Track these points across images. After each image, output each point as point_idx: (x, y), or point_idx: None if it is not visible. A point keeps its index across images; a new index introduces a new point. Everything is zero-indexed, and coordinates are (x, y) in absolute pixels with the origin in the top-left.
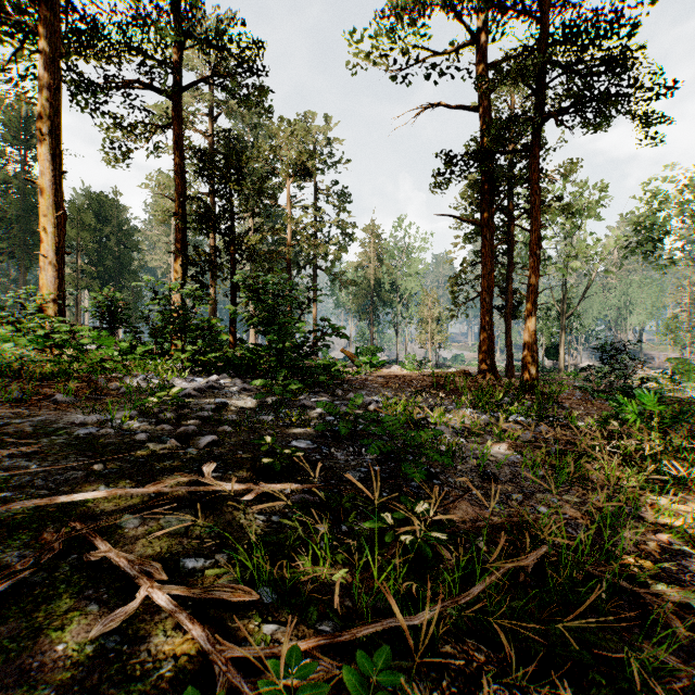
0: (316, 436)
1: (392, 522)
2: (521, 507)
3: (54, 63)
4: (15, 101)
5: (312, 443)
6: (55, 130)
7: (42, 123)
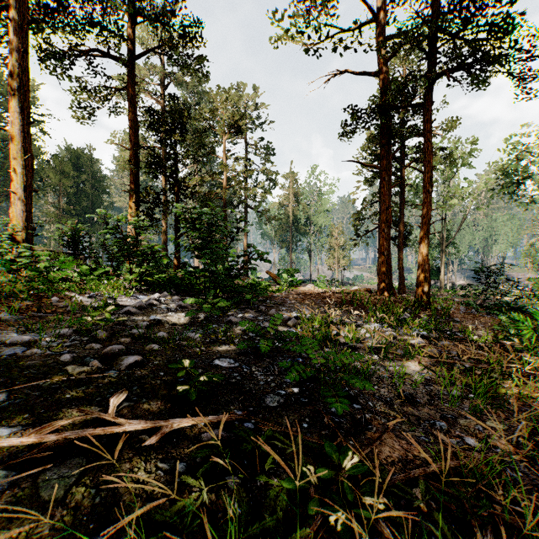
0: (239, 353)
1: (316, 481)
2: (449, 439)
3: (23, 30)
4: None
5: (233, 362)
6: (24, 87)
7: (13, 80)
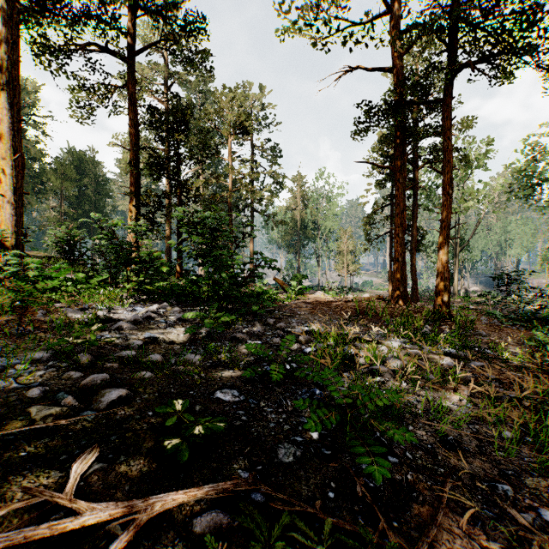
0: (244, 380)
1: None
2: (520, 513)
3: (12, 20)
4: None
5: (238, 394)
6: (14, 81)
7: (1, 74)
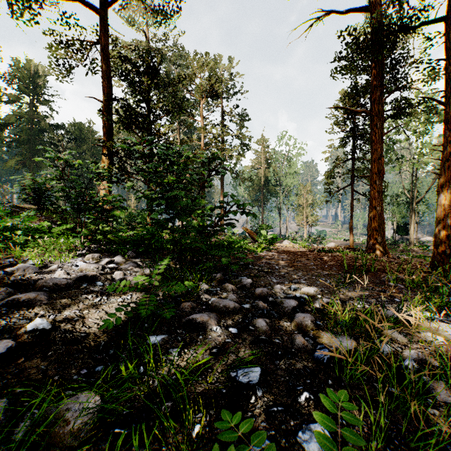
0: None
1: None
2: None
3: None
4: (26, 64)
5: None
6: None
7: None
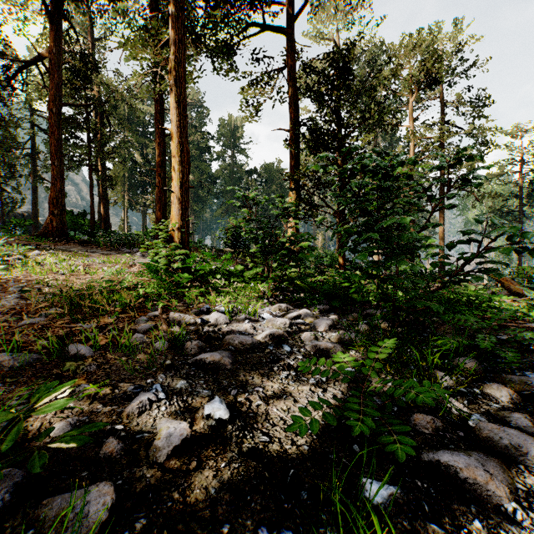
0: None
1: None
2: None
3: (178, 21)
4: (228, 120)
5: None
6: (179, 80)
7: (171, 76)
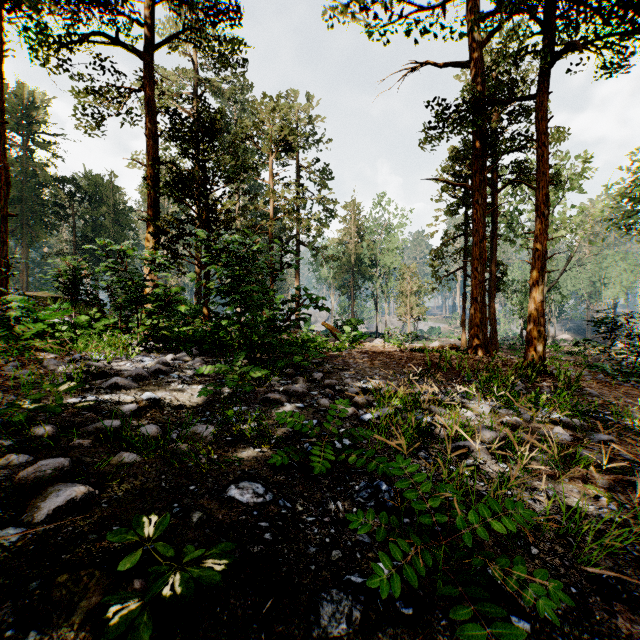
0: (275, 466)
1: None
2: None
3: None
4: (17, 89)
5: (263, 491)
6: None
7: None
